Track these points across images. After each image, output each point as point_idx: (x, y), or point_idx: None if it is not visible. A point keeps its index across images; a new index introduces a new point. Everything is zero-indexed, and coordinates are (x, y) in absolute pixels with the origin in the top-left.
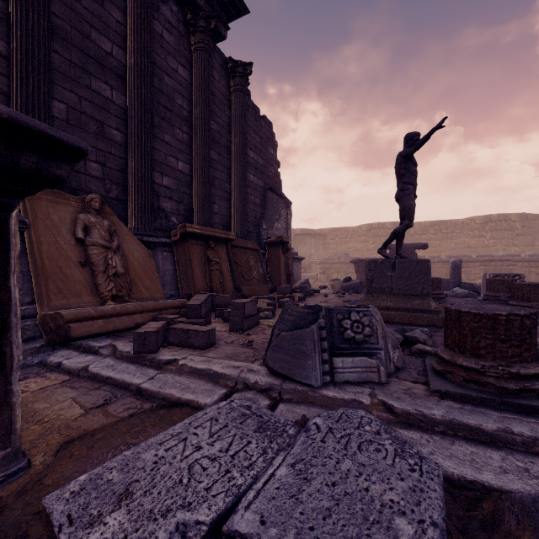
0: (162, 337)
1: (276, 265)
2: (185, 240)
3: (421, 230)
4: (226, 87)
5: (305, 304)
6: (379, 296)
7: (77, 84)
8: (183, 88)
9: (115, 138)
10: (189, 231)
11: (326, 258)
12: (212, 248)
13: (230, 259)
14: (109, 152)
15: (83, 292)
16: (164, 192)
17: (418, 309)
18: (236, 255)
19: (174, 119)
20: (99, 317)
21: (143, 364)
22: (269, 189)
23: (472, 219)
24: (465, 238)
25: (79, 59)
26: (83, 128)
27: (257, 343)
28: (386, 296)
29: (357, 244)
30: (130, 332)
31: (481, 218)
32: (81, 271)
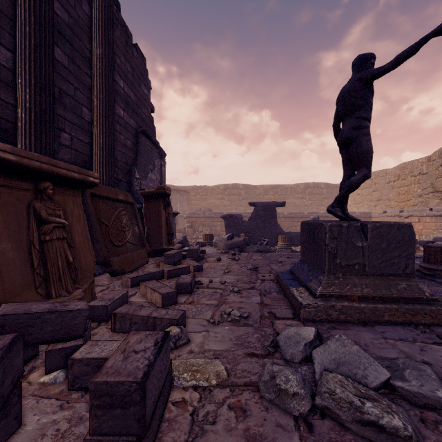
0: None
1: (156, 223)
2: None
3: (264, 191)
4: None
5: (210, 281)
6: (347, 278)
7: None
8: None
9: None
10: None
11: (192, 212)
12: (50, 197)
13: (90, 217)
14: None
15: None
16: None
17: (409, 297)
18: (100, 210)
19: None
20: None
21: None
22: (143, 132)
23: (298, 185)
24: (293, 199)
25: None
26: None
27: None
28: (356, 278)
29: (215, 201)
30: None
31: (303, 185)
32: None
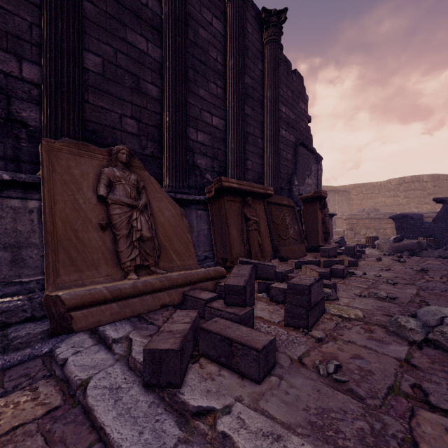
0: (191, 343)
1: (313, 223)
2: (220, 196)
3: None
4: (258, 40)
5: (364, 273)
6: None
7: (113, 36)
8: (217, 41)
9: (151, 93)
10: (225, 185)
11: (353, 213)
12: (249, 205)
13: (266, 217)
14: (145, 107)
15: (102, 262)
16: (199, 148)
17: None
18: (272, 212)
19: (209, 73)
20: (114, 298)
21: (160, 396)
22: (301, 144)
23: None
24: None
25: (115, 10)
26: (119, 82)
27: (350, 372)
28: None
29: (385, 199)
30: (157, 311)
31: None
32: (101, 235)
